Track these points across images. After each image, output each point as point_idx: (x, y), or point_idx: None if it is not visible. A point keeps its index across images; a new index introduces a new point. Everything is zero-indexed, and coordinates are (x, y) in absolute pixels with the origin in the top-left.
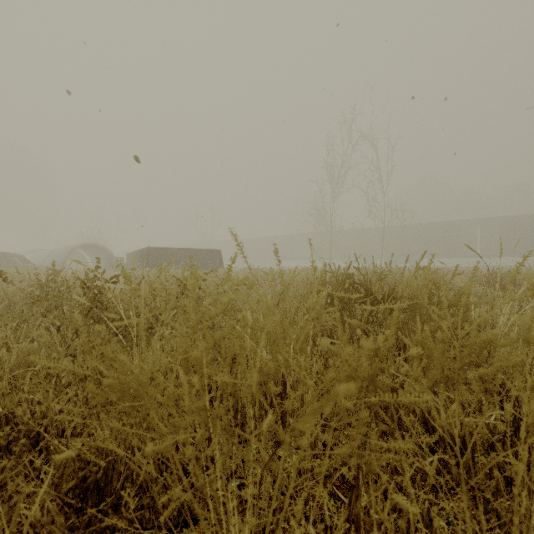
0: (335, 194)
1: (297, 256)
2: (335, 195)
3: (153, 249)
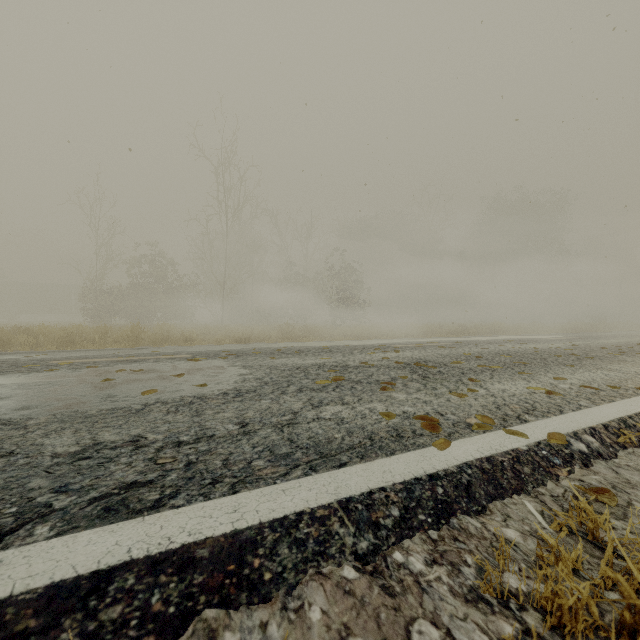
0: None
1: None
2: None
3: None
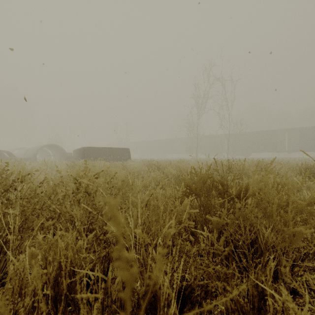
0: (199, 114)
1: (177, 151)
2: (199, 115)
3: (87, 148)
